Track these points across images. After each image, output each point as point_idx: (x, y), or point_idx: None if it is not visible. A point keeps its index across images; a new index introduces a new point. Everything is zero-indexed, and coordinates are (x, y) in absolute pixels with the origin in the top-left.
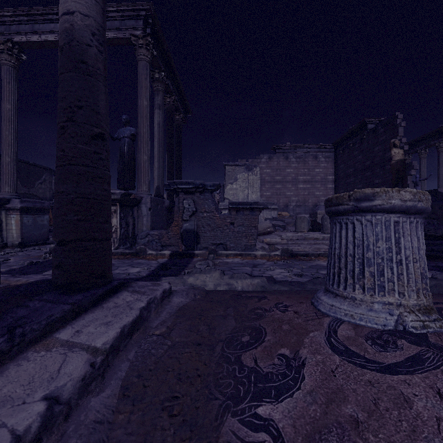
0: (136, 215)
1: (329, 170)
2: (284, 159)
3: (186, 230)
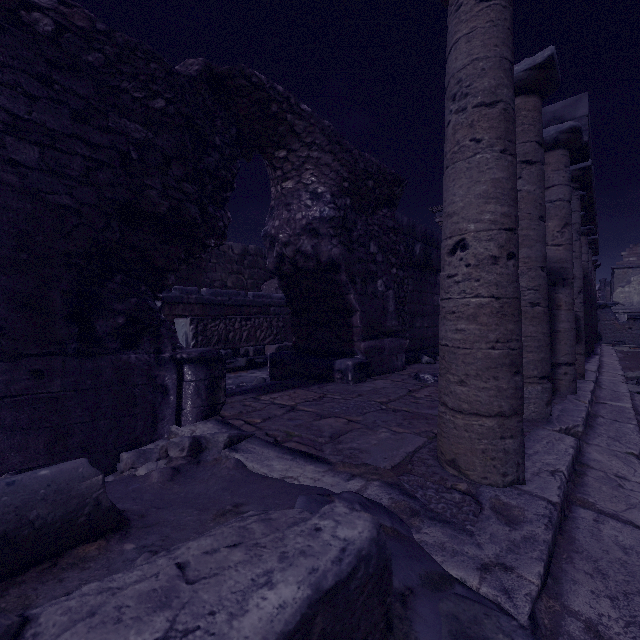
0: None
1: None
2: None
3: None
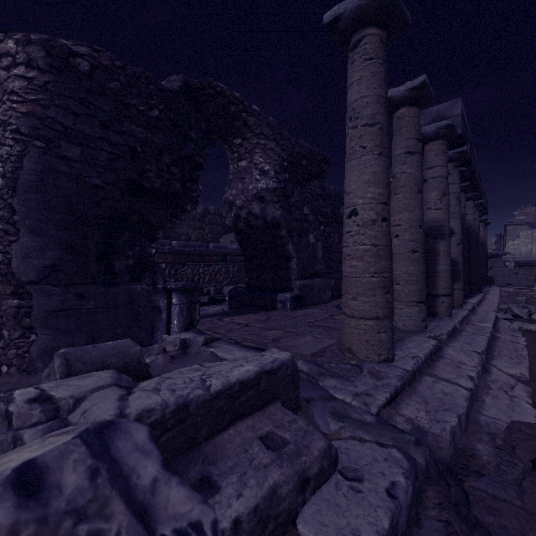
0: None
1: None
2: None
3: None
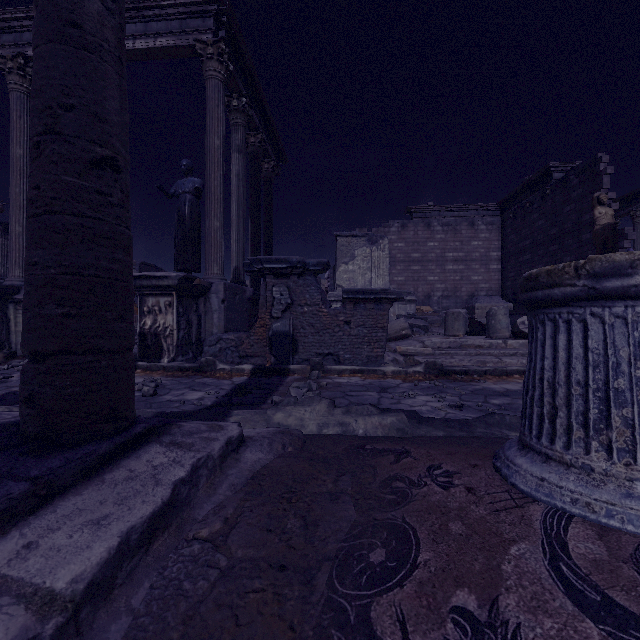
0: (202, 310)
1: (492, 243)
2: (424, 227)
3: (277, 333)
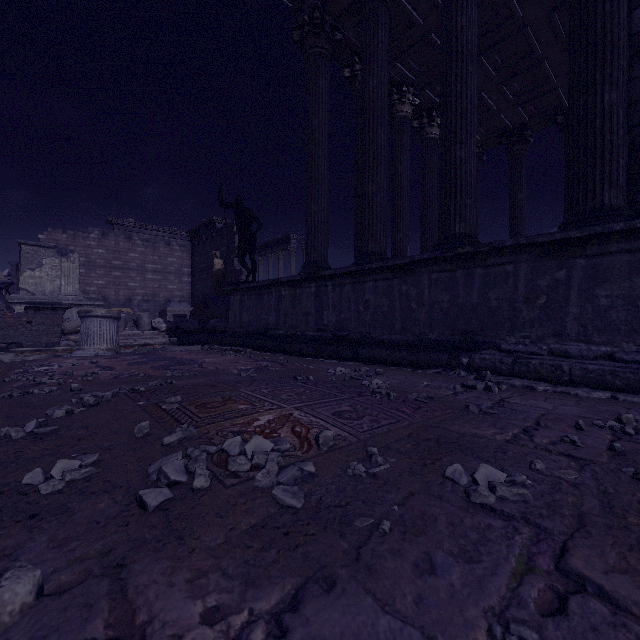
0: None
1: (184, 261)
2: (125, 239)
3: None
